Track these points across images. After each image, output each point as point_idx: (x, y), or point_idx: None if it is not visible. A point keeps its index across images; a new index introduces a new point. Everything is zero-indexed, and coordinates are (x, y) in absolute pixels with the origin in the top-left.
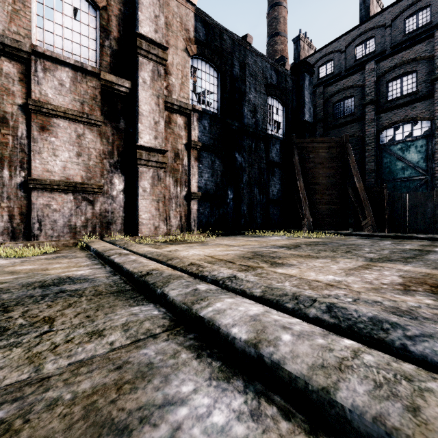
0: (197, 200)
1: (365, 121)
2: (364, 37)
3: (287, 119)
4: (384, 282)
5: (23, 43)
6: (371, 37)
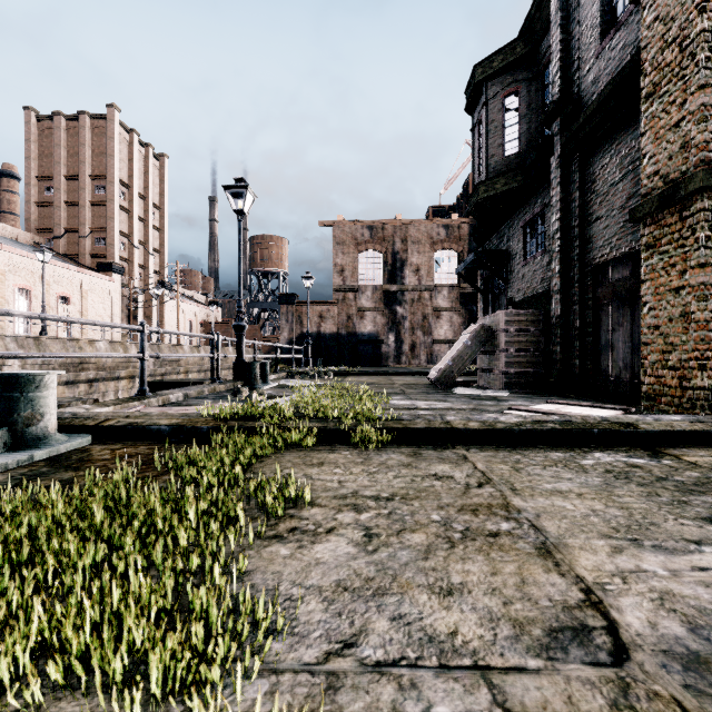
0: None
1: None
2: None
3: None
4: None
5: (432, 285)
6: None
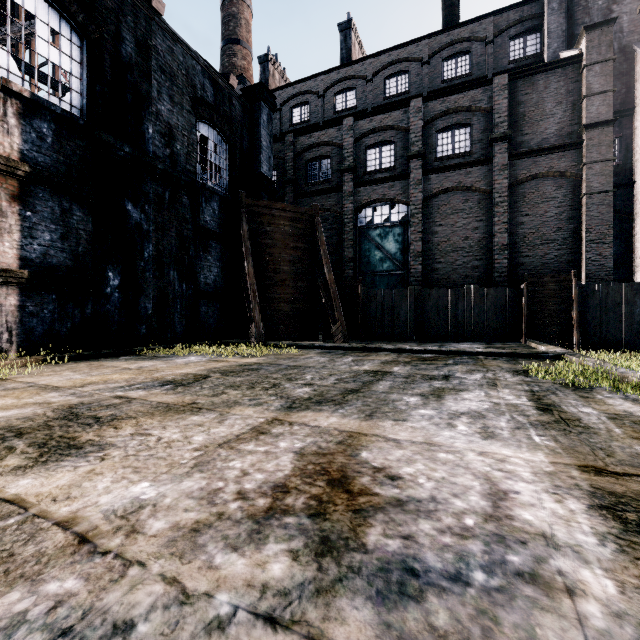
0: (18, 287)
1: (343, 193)
2: (344, 85)
3: (232, 165)
4: (248, 485)
5: None
6: (353, 88)
